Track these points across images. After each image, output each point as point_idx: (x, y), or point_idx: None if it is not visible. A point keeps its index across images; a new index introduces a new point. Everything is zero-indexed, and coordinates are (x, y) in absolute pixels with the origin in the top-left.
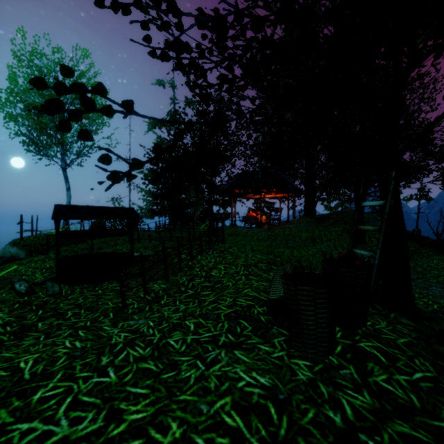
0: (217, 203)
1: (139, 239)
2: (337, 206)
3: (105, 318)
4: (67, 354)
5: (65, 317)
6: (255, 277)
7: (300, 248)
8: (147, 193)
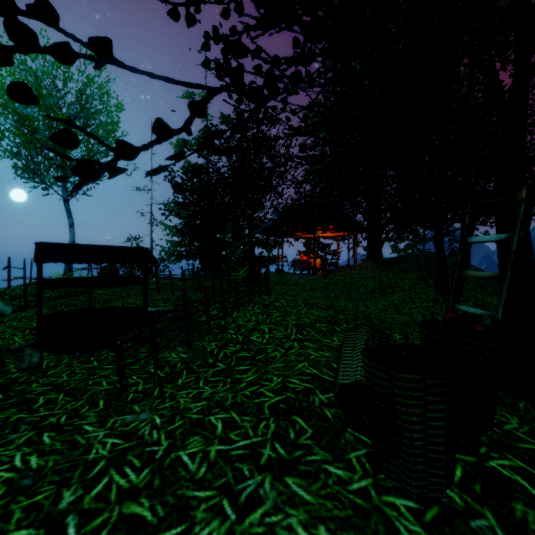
0: (260, 244)
1: (158, 289)
2: (407, 248)
3: (90, 410)
4: (9, 483)
5: (32, 407)
6: (313, 344)
7: (367, 300)
8: (172, 232)
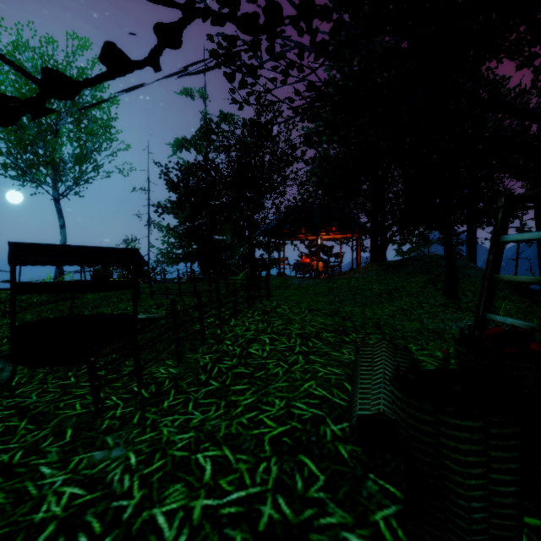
0: (261, 247)
1: (151, 294)
2: (411, 250)
3: (53, 443)
4: None
5: None
6: (320, 358)
7: (373, 305)
8: (170, 233)
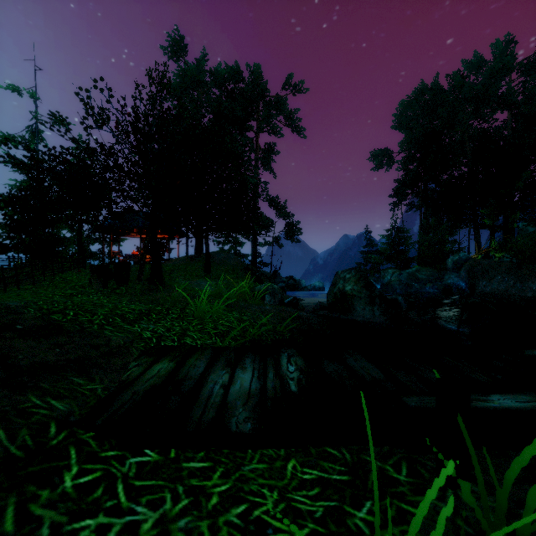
0: (99, 241)
1: None
2: (229, 249)
3: None
4: None
5: None
6: None
7: None
8: None
